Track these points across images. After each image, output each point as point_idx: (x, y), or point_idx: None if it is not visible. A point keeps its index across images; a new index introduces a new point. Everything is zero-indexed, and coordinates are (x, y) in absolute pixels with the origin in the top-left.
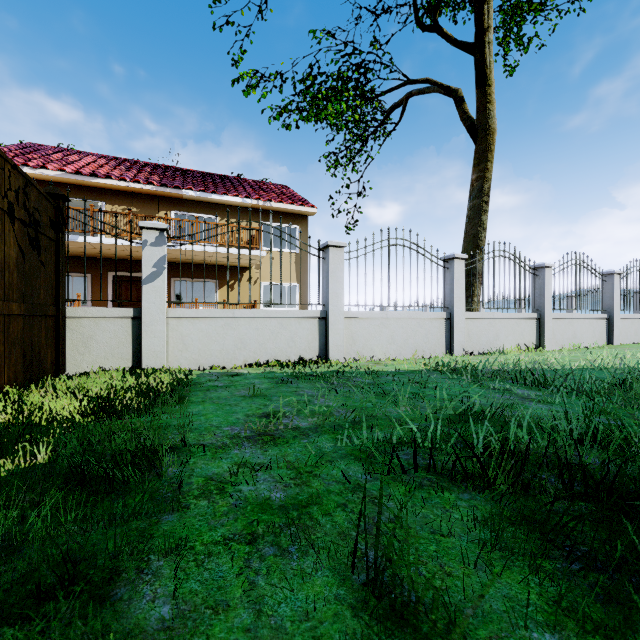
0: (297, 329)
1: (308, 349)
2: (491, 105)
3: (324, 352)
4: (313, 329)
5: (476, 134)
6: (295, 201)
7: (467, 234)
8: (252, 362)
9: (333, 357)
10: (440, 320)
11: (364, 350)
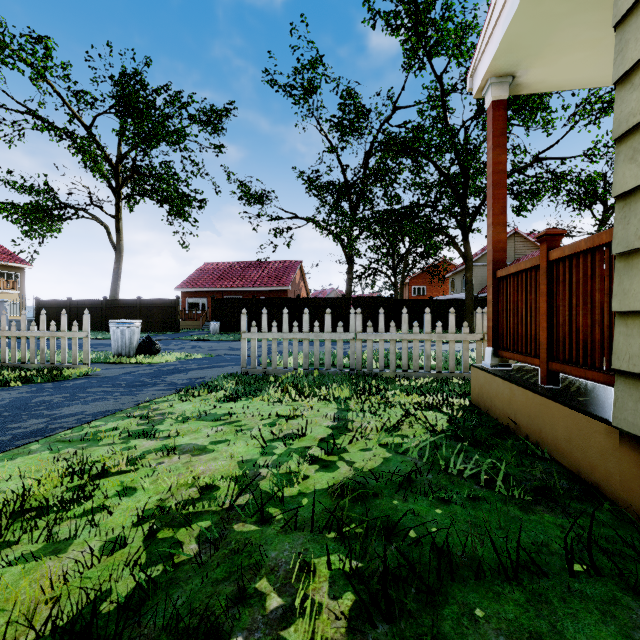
0: None
1: None
2: (122, 242)
3: None
4: None
5: (116, 250)
6: (19, 261)
7: (112, 288)
8: None
9: None
10: None
11: None
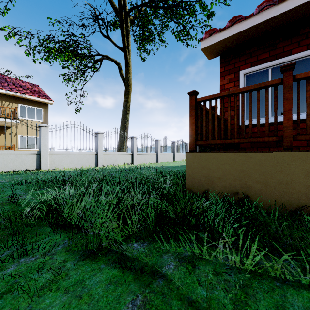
0: (25, 158)
1: (31, 166)
2: (130, 74)
3: (39, 167)
4: (33, 158)
5: (125, 83)
6: (41, 96)
7: (122, 121)
8: (0, 171)
9: (43, 168)
10: (93, 154)
11: (59, 166)
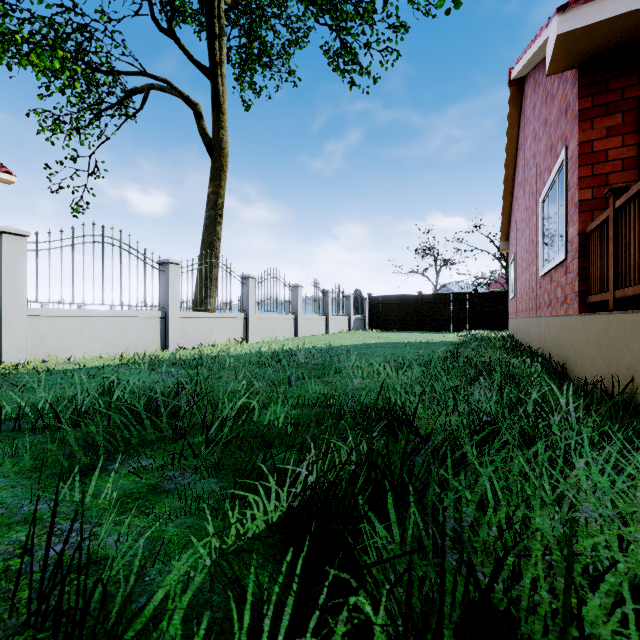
0: None
1: None
2: (224, 131)
3: None
4: None
5: (212, 152)
6: None
7: (204, 241)
8: None
9: (10, 361)
10: (155, 319)
11: (59, 351)
